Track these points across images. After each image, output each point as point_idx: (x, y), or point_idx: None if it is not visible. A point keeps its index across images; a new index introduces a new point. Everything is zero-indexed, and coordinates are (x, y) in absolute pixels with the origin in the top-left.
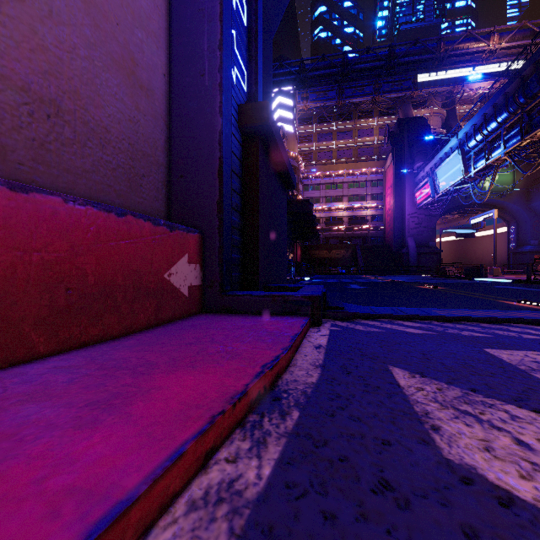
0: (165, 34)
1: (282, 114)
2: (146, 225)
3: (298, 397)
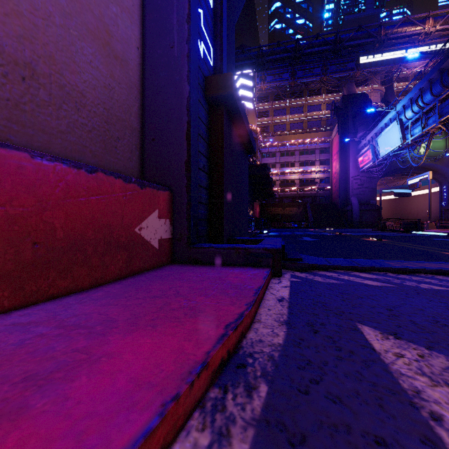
0: (139, 11)
1: (243, 93)
2: (117, 182)
3: (264, 364)
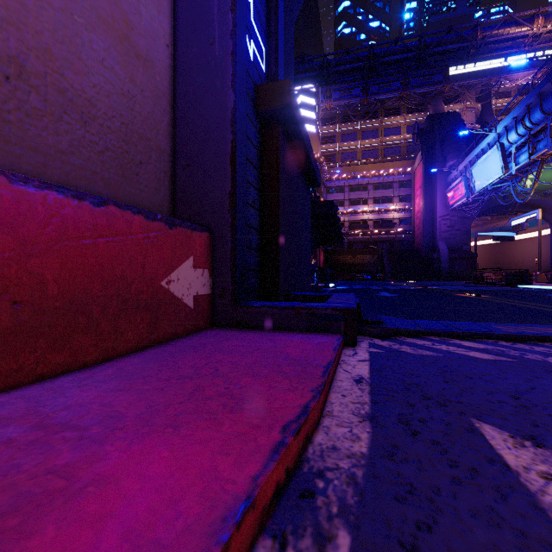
0: None
1: (304, 114)
2: (136, 219)
3: (343, 491)
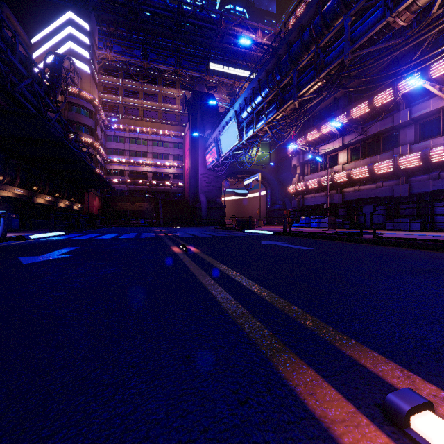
0: None
1: (74, 48)
2: None
3: None
